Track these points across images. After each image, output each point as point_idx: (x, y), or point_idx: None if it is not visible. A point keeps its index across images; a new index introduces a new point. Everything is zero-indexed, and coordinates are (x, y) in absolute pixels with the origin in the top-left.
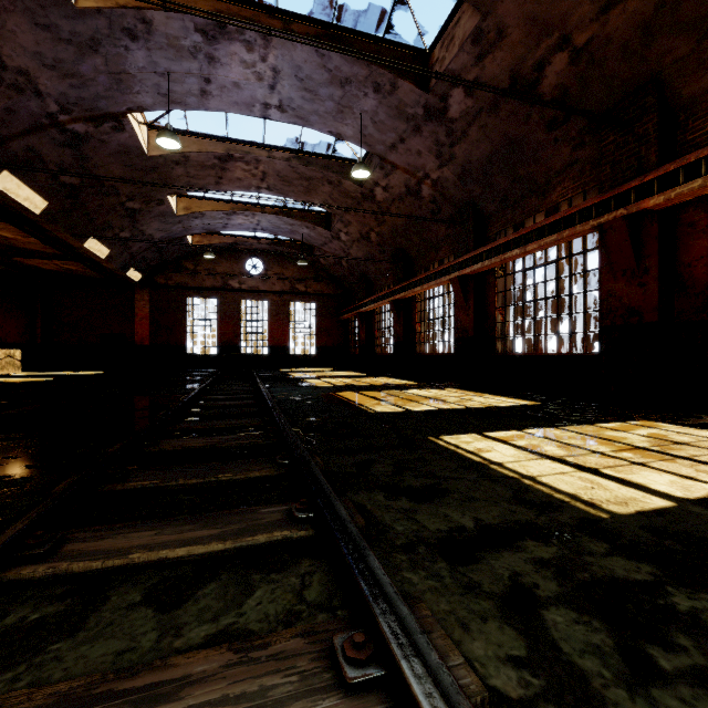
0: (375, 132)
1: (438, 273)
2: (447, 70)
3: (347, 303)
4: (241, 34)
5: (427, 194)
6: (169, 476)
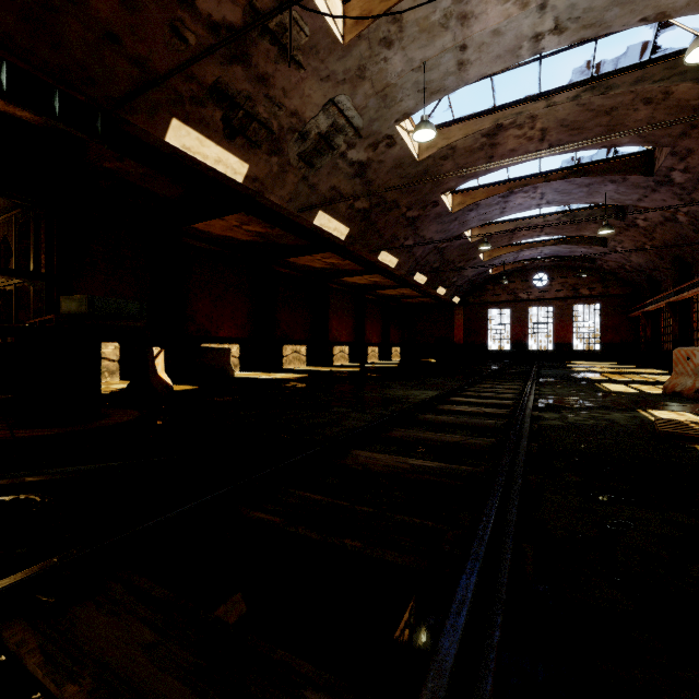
0: (621, 196)
1: (698, 282)
2: (661, 167)
3: (638, 301)
4: (521, 191)
5: (684, 220)
6: (496, 379)
